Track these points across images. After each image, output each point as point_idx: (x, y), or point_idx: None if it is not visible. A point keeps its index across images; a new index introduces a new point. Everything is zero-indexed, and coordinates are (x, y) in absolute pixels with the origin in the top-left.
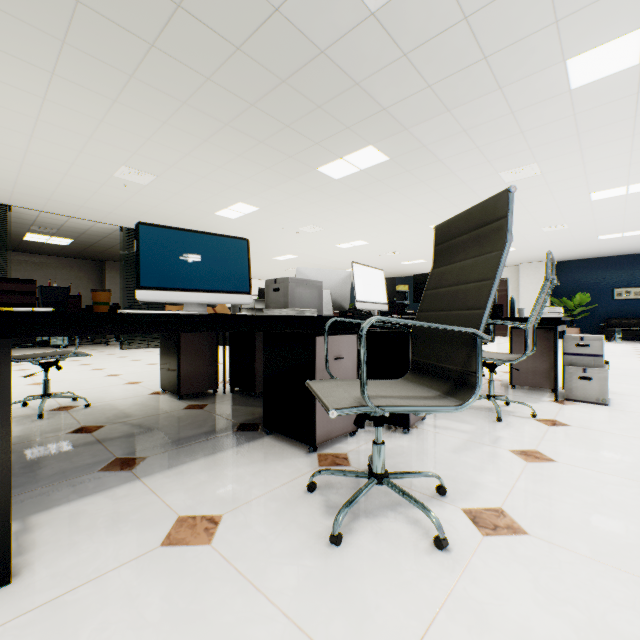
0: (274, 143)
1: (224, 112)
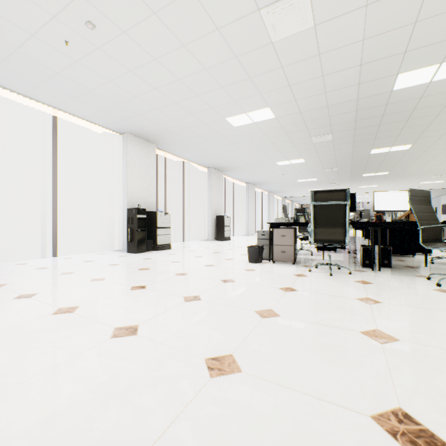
0: (443, 101)
1: (425, 119)
